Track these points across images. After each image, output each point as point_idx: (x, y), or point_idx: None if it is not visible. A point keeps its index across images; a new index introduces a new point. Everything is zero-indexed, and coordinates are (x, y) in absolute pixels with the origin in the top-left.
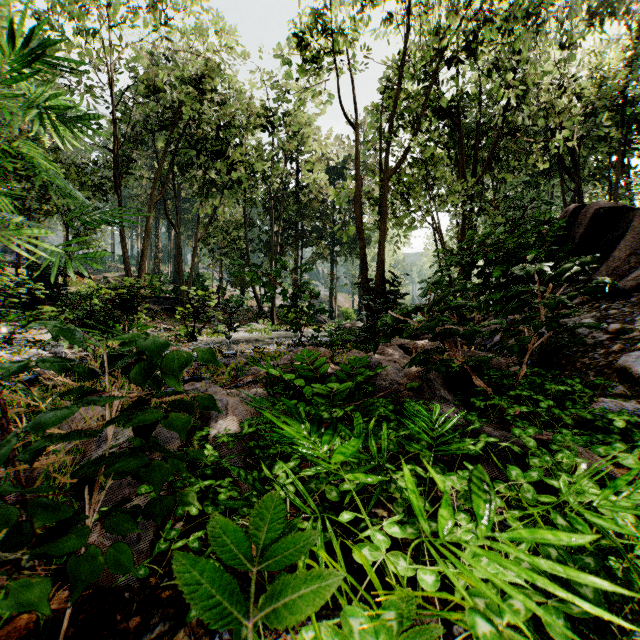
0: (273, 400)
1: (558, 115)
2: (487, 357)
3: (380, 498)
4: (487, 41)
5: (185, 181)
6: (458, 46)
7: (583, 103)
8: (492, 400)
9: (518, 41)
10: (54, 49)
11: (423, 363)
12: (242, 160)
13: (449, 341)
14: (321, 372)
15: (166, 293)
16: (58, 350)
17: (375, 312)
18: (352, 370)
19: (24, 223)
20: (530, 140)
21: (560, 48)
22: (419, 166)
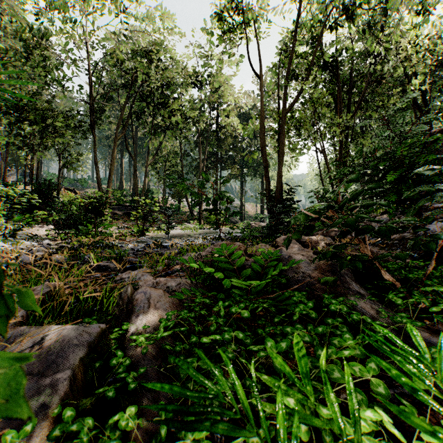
0: (194, 292)
1: (413, 67)
2: (403, 253)
3: (320, 437)
4: (364, 4)
5: (139, 124)
6: (340, 11)
7: (433, 57)
8: (413, 297)
9: (389, 2)
10: (50, 34)
11: (334, 258)
12: (178, 108)
13: (358, 237)
14: (238, 264)
15: (127, 202)
16: (45, 242)
17: (276, 214)
18: (264, 262)
19: (30, 154)
20: (390, 87)
21: (417, 14)
22: (309, 104)
